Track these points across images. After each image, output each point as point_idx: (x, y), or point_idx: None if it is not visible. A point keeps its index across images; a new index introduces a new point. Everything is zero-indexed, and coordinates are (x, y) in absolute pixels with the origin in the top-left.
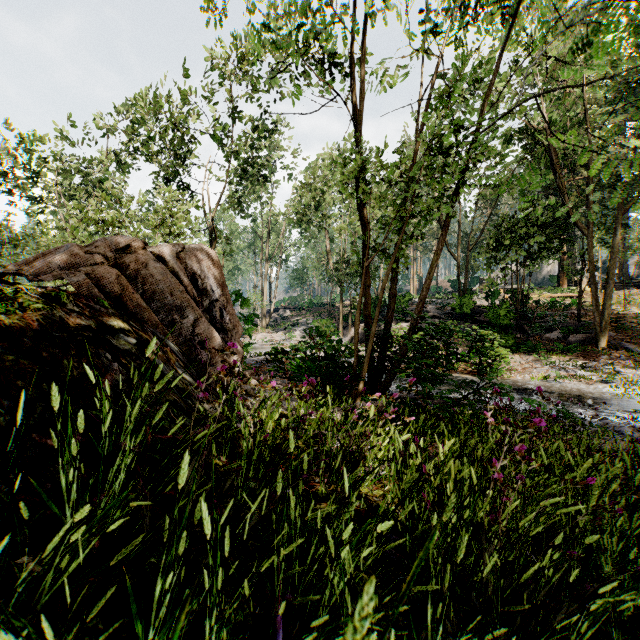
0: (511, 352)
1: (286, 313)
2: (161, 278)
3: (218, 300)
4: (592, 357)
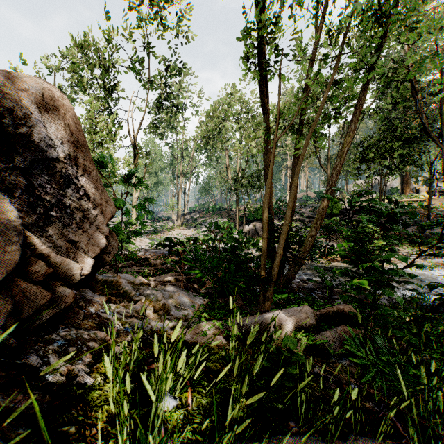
0: None
1: (196, 215)
2: None
3: (63, 162)
4: None
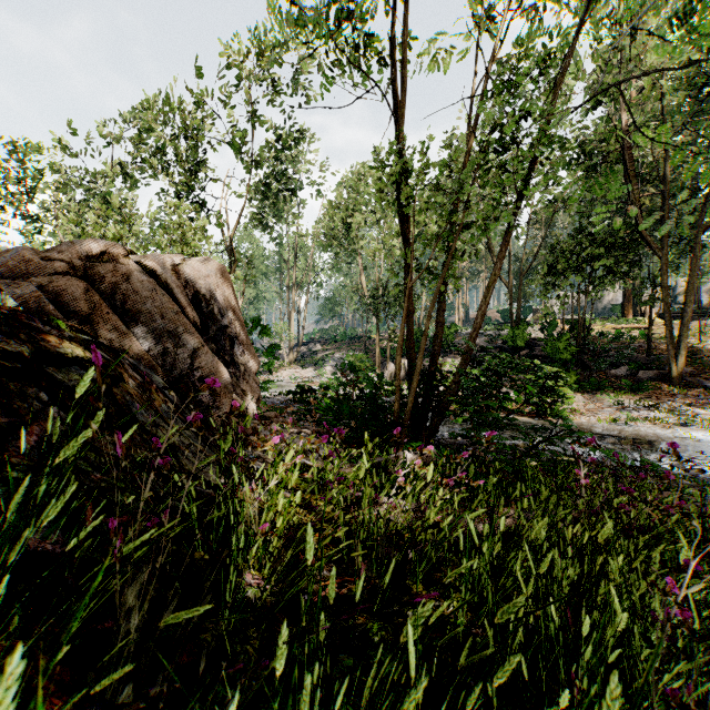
0: (572, 391)
1: (316, 347)
2: (148, 295)
3: (228, 326)
4: (666, 396)
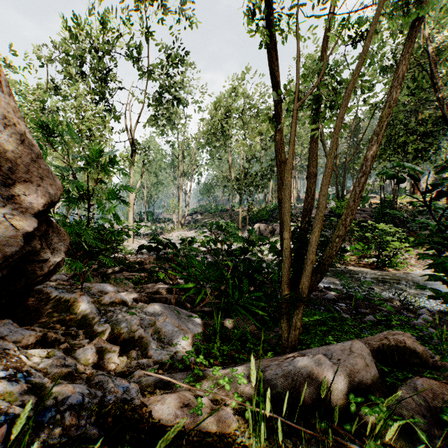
0: None
1: (197, 216)
2: None
3: None
4: None
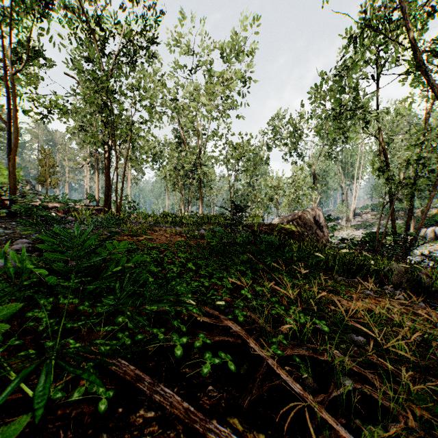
0: None
1: (367, 216)
2: (308, 220)
3: (321, 222)
4: None
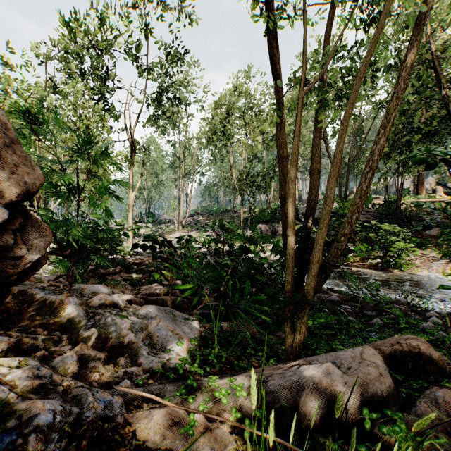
0: None
1: (198, 218)
2: None
3: None
4: None
